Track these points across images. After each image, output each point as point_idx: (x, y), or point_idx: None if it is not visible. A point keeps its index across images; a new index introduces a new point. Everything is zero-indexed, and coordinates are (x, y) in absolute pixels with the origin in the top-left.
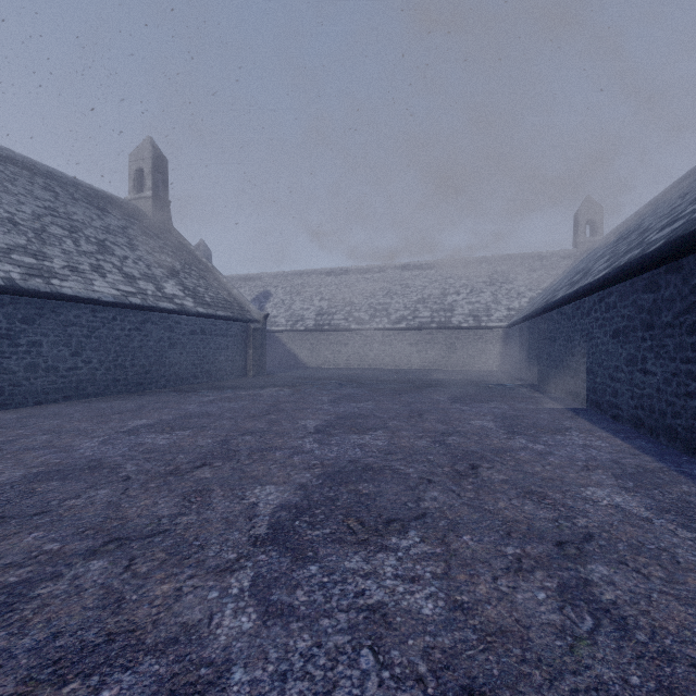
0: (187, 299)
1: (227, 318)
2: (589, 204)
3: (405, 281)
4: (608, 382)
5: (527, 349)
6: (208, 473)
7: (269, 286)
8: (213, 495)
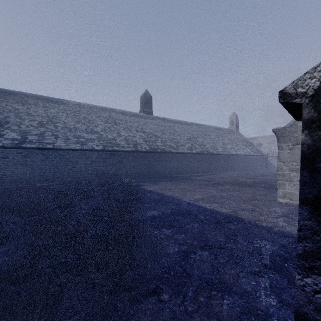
0: (251, 152)
1: (259, 155)
2: None
3: None
4: None
5: None
6: None
7: (260, 141)
8: None
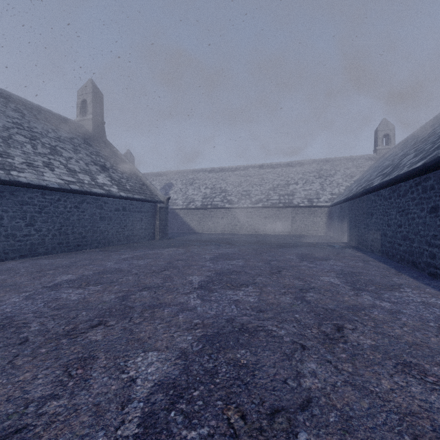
0: (113, 187)
1: (141, 199)
2: (385, 124)
3: (261, 175)
4: (425, 247)
5: (348, 221)
6: (99, 334)
7: (171, 179)
8: (95, 365)
